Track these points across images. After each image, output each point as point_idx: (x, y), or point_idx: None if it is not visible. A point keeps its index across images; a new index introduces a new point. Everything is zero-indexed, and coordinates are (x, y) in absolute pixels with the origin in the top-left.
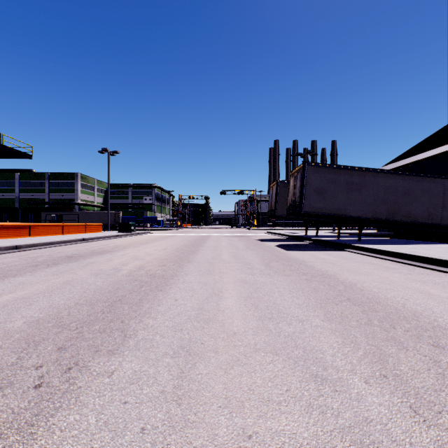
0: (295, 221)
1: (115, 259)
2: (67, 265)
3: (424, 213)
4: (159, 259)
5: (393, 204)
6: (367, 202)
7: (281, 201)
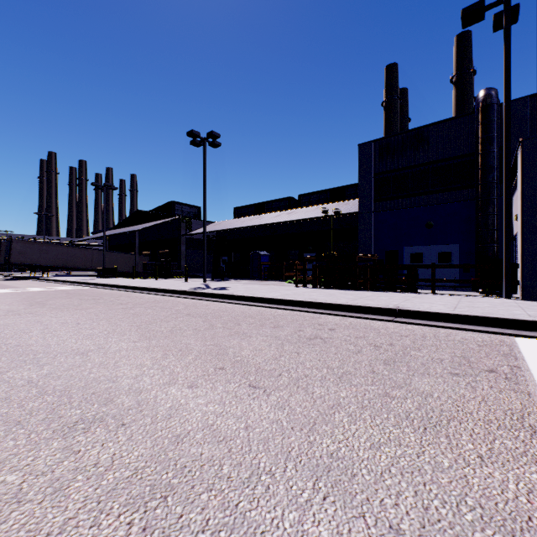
0: None
1: None
2: None
3: (83, 264)
4: None
5: (66, 259)
6: (52, 258)
7: (4, 254)
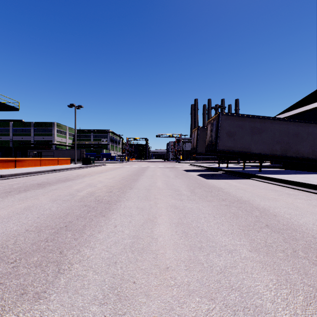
0: (209, 156)
1: (73, 186)
2: (34, 191)
3: (309, 151)
4: (108, 186)
5: (285, 143)
6: (266, 142)
7: (200, 141)
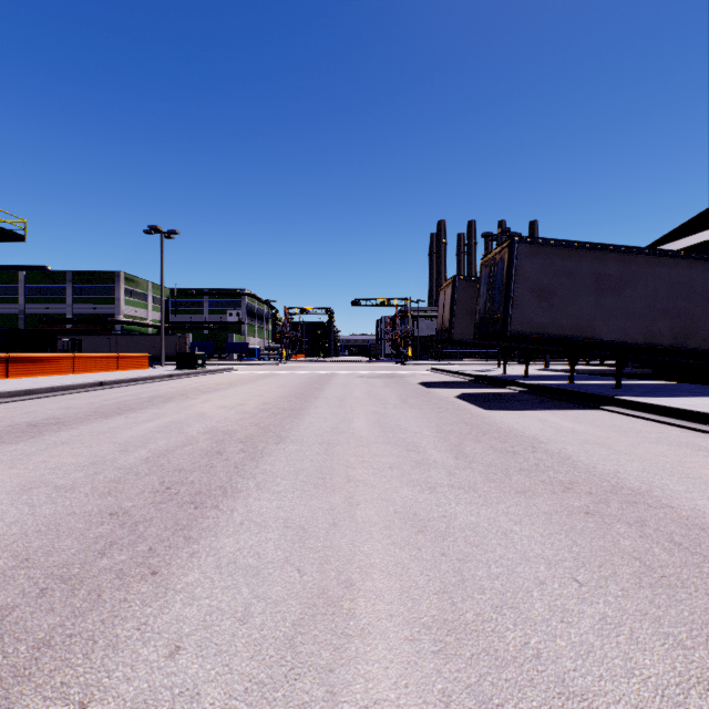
0: (474, 350)
1: (122, 432)
2: None
3: None
4: (218, 432)
5: (684, 316)
6: (635, 313)
7: (461, 313)
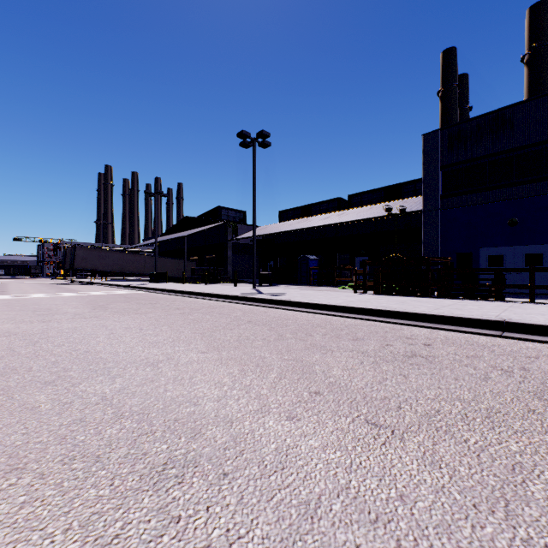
0: None
1: None
2: None
3: (136, 269)
4: None
5: (122, 265)
6: (110, 264)
7: (69, 260)
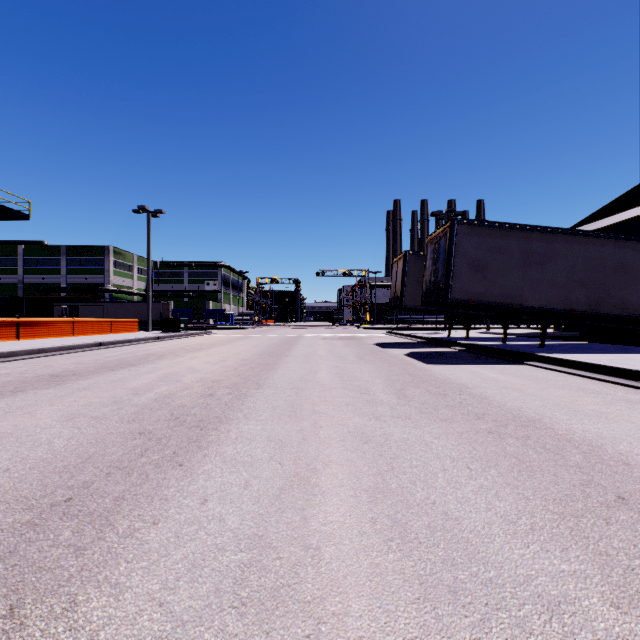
0: (426, 316)
1: (129, 381)
2: (34, 394)
3: None
4: (208, 381)
5: (597, 286)
6: (556, 284)
7: (411, 283)
